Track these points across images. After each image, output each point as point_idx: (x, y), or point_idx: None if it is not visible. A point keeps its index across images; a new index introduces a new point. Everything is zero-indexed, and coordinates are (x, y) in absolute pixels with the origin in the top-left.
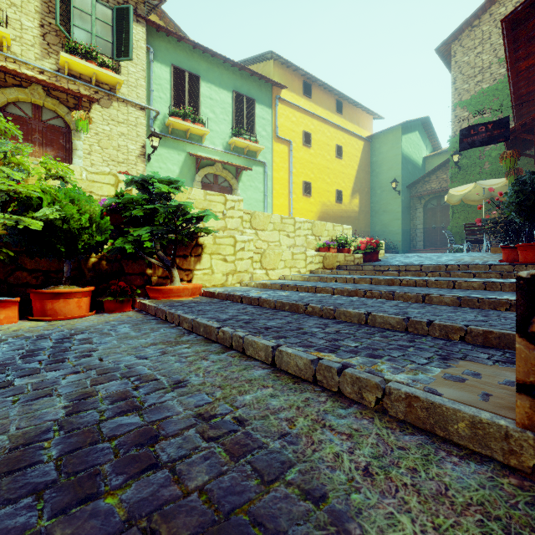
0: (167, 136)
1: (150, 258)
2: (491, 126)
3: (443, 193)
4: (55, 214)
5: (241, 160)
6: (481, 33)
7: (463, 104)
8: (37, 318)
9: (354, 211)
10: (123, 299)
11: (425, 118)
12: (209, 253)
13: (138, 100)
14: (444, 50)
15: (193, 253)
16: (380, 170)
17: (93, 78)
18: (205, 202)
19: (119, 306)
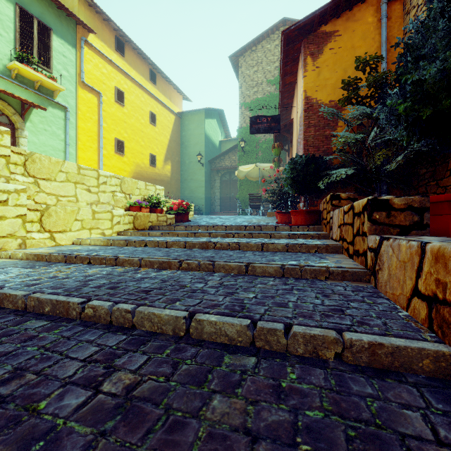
0: None
1: None
2: (270, 119)
3: (233, 170)
4: None
5: (29, 95)
6: (257, 57)
7: (246, 105)
8: None
9: (167, 175)
10: None
11: (221, 110)
12: None
13: None
14: (234, 60)
15: None
16: (189, 144)
17: None
18: None
19: None
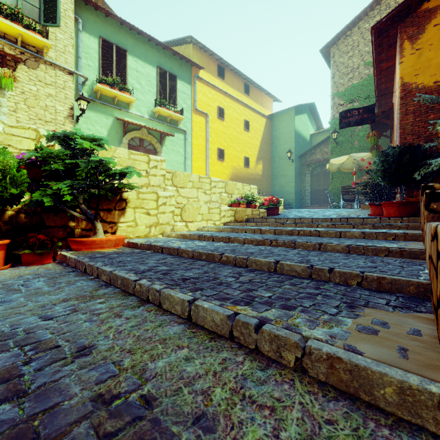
0: (95, 101)
1: (73, 211)
2: (362, 111)
3: (325, 162)
4: None
5: (164, 127)
6: (352, 41)
7: (339, 95)
8: None
9: (259, 174)
10: (42, 252)
11: (311, 103)
12: (133, 207)
13: (66, 65)
14: (326, 52)
15: (117, 207)
16: (279, 143)
17: (18, 38)
18: (129, 161)
19: (38, 258)
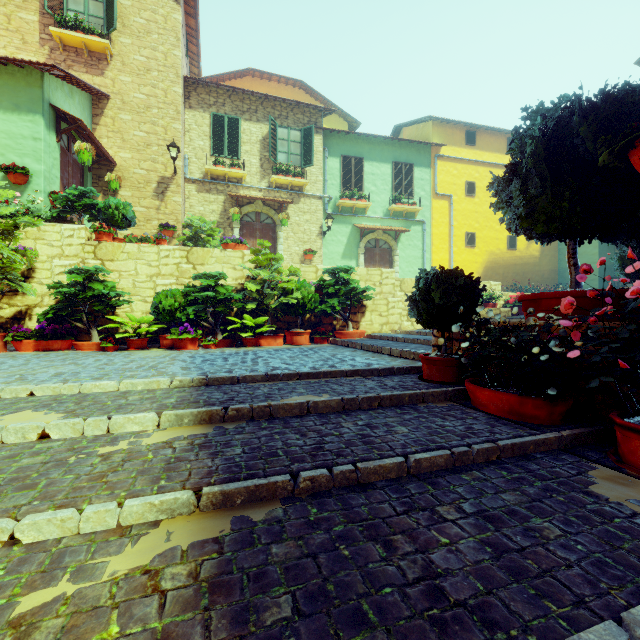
0: (338, 214)
1: (336, 315)
2: None
3: None
4: (299, 296)
5: (400, 223)
6: None
7: None
8: (290, 344)
9: (533, 256)
10: (323, 337)
11: None
12: (370, 311)
13: (317, 192)
14: None
15: (360, 311)
16: None
17: (289, 186)
18: (367, 276)
19: (322, 341)
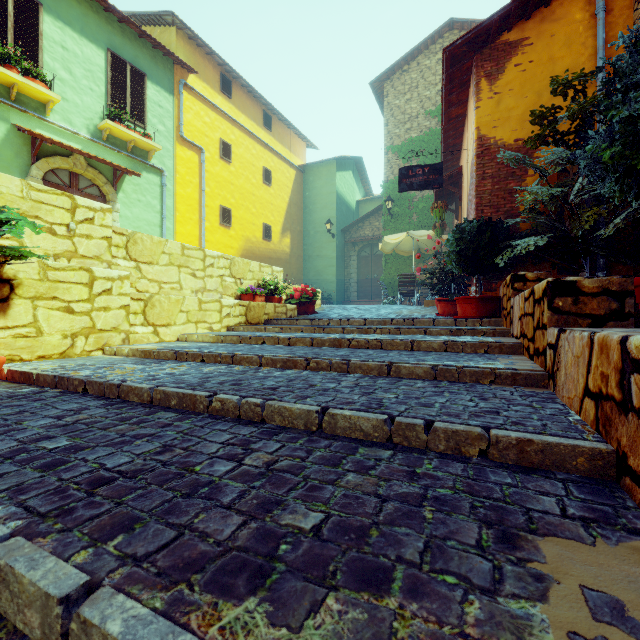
0: None
1: None
2: (428, 170)
3: (376, 241)
4: None
5: (122, 159)
6: (411, 79)
7: (395, 149)
8: None
9: (285, 252)
10: None
11: (358, 158)
12: (30, 297)
13: None
14: (378, 87)
15: None
16: (314, 208)
17: None
18: (24, 202)
19: None
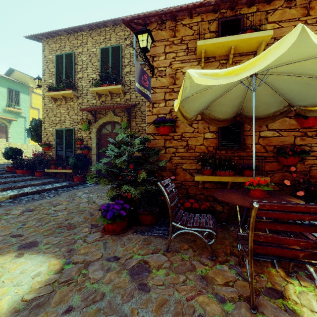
0: None
1: None
2: None
3: None
4: None
5: (12, 115)
6: None
7: None
8: None
9: None
10: None
11: None
12: None
13: None
14: None
15: None
16: None
17: None
18: None
19: None
